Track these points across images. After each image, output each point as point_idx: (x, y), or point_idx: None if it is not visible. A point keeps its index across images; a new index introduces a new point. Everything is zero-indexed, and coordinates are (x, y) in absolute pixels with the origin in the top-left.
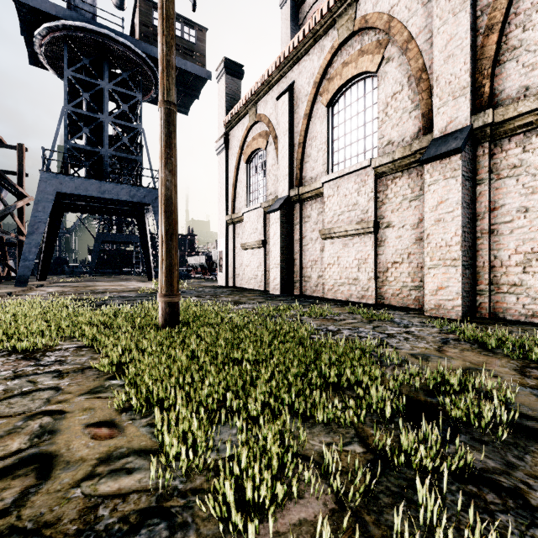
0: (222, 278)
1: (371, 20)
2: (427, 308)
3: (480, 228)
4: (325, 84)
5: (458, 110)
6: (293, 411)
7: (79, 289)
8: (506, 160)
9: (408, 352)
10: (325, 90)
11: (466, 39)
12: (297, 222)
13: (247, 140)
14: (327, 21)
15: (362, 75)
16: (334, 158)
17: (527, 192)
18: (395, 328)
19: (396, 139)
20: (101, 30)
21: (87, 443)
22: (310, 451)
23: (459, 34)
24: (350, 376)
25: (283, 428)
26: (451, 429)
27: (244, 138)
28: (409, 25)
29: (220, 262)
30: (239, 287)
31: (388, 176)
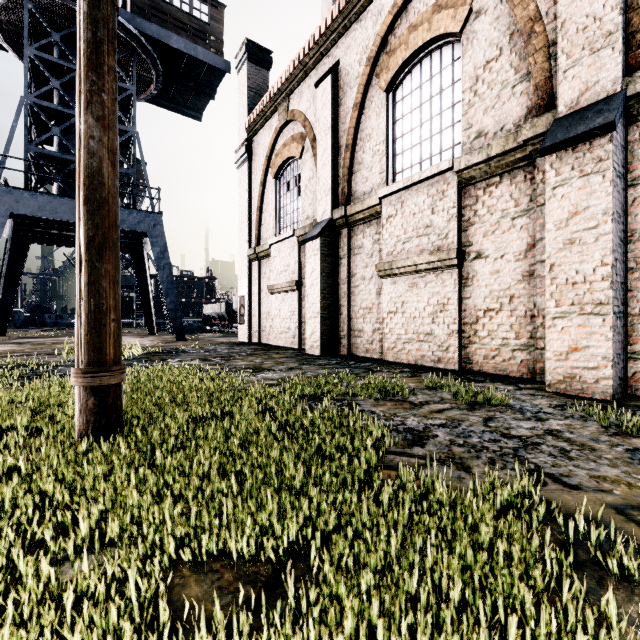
0: (243, 332)
1: None
2: (551, 381)
3: (634, 254)
4: (384, 59)
5: (600, 70)
6: None
7: (40, 348)
8: None
9: (604, 500)
10: (384, 68)
11: None
12: (343, 254)
13: (276, 148)
14: None
15: (438, 41)
16: (397, 164)
17: None
18: (522, 422)
19: (491, 128)
20: None
21: None
22: None
23: None
24: None
25: None
26: None
27: (272, 144)
28: None
29: (241, 311)
30: (265, 343)
31: (479, 184)
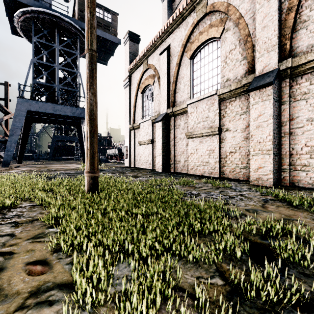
0: (127, 162)
1: (217, 6)
2: (251, 180)
3: (283, 131)
4: (189, 45)
5: (270, 59)
6: (172, 252)
7: (41, 168)
8: (299, 89)
9: (244, 208)
10: (189, 49)
11: (275, 15)
12: (172, 128)
13: (142, 80)
14: (190, 7)
15: (211, 39)
16: (194, 90)
17: (313, 109)
18: (233, 192)
19: (232, 77)
20: (54, 13)
21: (24, 278)
22: (185, 284)
23: (271, 13)
24: (209, 225)
25: (165, 264)
26: (282, 264)
27: (140, 78)
28: (240, 9)
29: (126, 152)
30: (137, 167)
31: (227, 100)
